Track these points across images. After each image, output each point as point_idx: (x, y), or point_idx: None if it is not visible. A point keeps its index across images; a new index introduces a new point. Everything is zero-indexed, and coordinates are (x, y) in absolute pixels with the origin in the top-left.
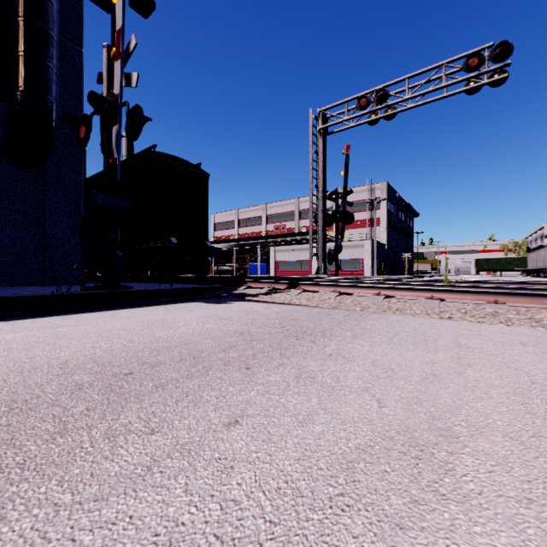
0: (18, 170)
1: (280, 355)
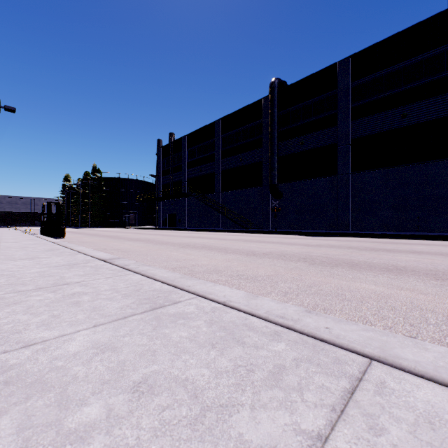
0: None
1: None
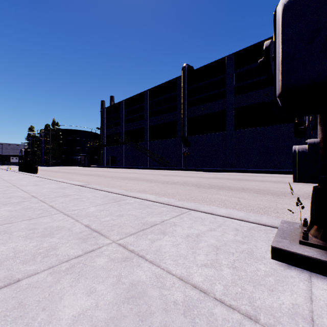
0: (298, 139)
1: (290, 178)
